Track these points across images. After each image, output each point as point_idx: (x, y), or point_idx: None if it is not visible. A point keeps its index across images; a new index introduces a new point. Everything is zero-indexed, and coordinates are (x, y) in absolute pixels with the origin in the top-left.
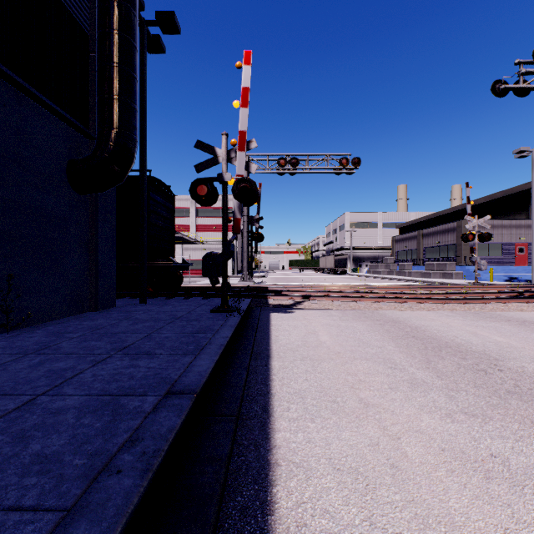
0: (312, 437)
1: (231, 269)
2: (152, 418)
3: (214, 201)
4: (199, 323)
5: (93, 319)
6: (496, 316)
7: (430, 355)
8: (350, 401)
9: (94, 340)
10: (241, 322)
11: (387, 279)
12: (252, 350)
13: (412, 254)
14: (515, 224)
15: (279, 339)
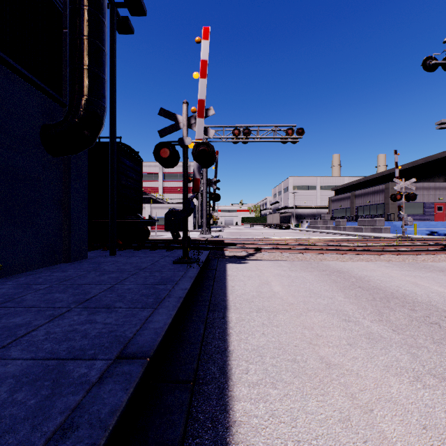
0: (275, 409)
1: (193, 224)
2: (95, 393)
3: (175, 163)
4: (161, 274)
5: (64, 270)
6: (429, 267)
7: (380, 306)
8: (311, 360)
9: (59, 292)
10: (200, 273)
11: (325, 233)
12: (210, 301)
13: (346, 211)
14: (434, 186)
15: (235, 289)
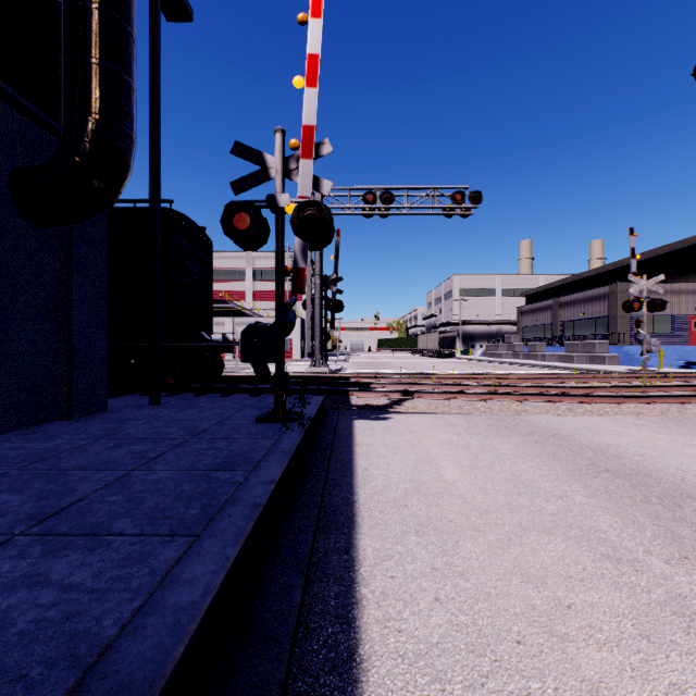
0: None
1: (300, 350)
2: None
3: (262, 241)
4: (230, 445)
5: (52, 435)
6: None
7: (667, 517)
8: None
9: (10, 490)
10: (305, 441)
11: (513, 365)
12: (320, 506)
13: (545, 330)
14: (689, 289)
15: (369, 475)
